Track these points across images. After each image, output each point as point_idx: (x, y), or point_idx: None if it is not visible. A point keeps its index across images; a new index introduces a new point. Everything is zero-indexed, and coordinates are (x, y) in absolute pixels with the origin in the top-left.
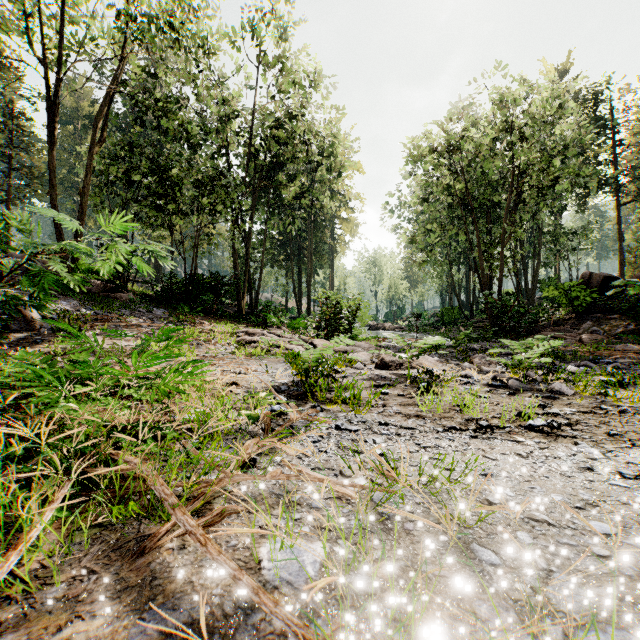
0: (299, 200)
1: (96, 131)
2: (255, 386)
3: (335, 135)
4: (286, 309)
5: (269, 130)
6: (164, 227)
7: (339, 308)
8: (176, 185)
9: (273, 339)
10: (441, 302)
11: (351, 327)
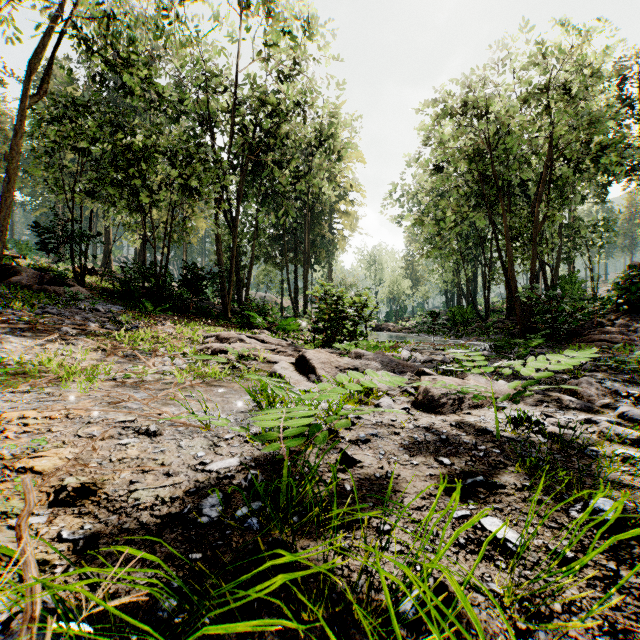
0: (294, 185)
1: (30, 79)
2: (136, 499)
3: (334, 114)
4: (281, 308)
5: (259, 102)
6: (131, 209)
7: (341, 305)
8: (143, 157)
9: (245, 349)
10: (446, 301)
11: (356, 329)
